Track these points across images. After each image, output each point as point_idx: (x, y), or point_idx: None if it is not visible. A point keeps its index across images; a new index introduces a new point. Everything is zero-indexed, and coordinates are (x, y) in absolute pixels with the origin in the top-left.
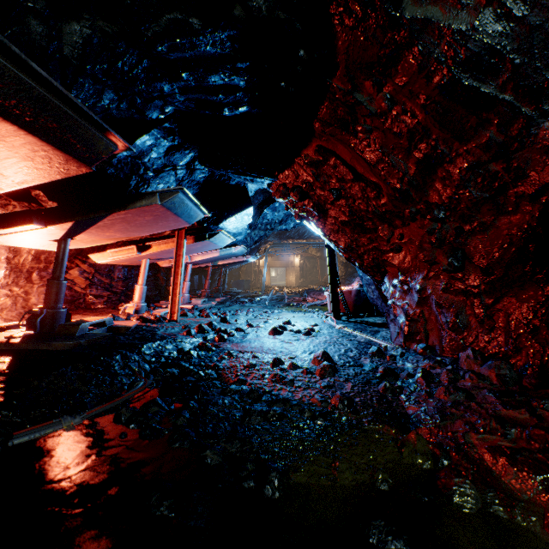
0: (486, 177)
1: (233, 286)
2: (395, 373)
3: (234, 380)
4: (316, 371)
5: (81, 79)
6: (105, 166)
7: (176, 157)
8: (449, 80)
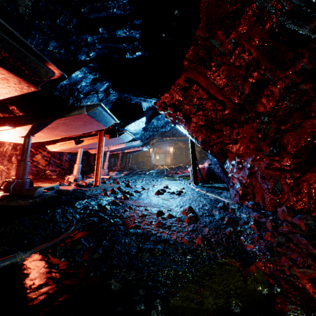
0: (298, 93)
1: (134, 165)
2: (236, 221)
3: (132, 226)
4: (184, 220)
5: (33, 31)
6: (52, 90)
7: (97, 85)
8: (277, 25)
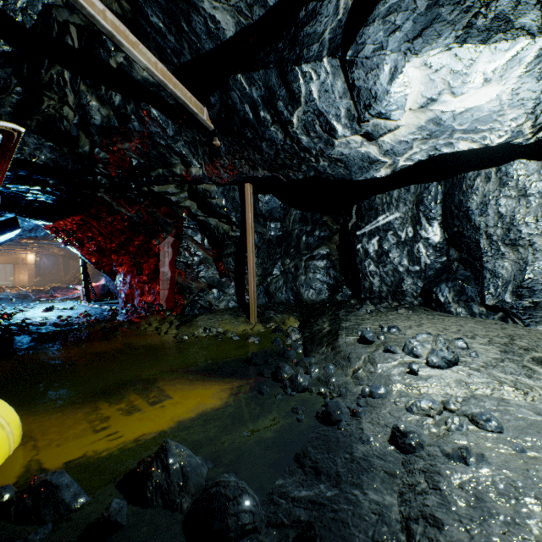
0: (144, 248)
1: None
2: (117, 313)
3: (42, 323)
4: (82, 317)
5: None
6: None
7: None
8: (128, 225)
